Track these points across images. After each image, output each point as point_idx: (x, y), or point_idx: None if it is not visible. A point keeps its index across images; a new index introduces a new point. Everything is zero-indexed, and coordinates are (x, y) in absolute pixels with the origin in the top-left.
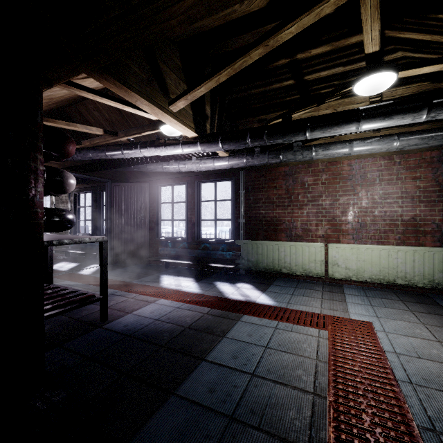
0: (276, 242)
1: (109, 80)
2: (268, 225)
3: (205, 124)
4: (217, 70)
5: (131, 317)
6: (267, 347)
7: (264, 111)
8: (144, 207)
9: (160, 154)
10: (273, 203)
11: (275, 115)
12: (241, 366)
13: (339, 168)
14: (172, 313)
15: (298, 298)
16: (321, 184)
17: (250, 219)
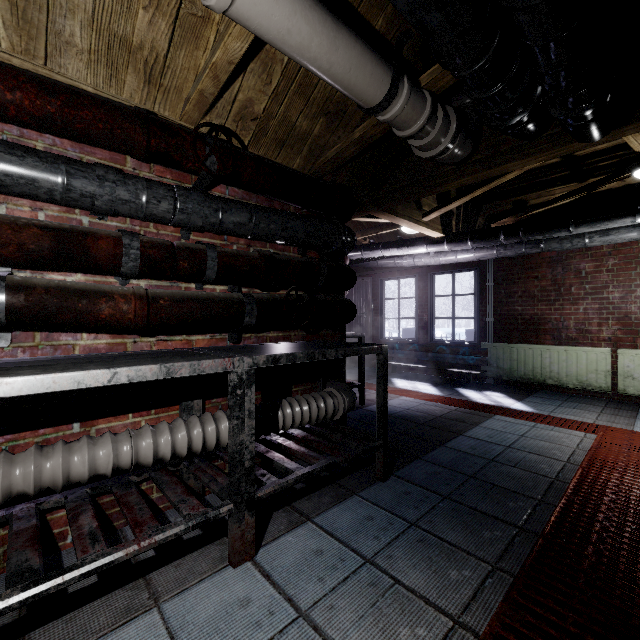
0: (538, 346)
1: (385, 215)
2: (526, 325)
3: (451, 222)
4: (472, 190)
5: None
6: (522, 436)
7: (520, 191)
8: (366, 304)
9: (402, 254)
10: (533, 298)
11: (535, 194)
12: (497, 442)
13: (635, 249)
14: (419, 407)
15: (566, 409)
16: (606, 271)
17: (500, 318)
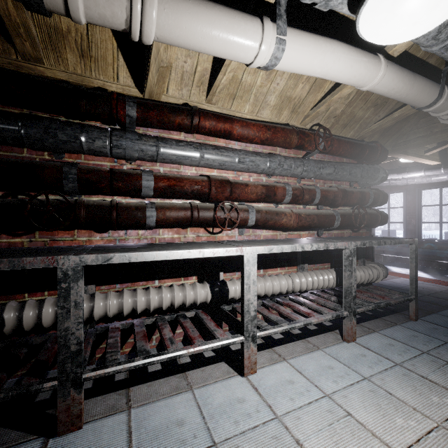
0: None
1: (398, 155)
2: None
3: (446, 152)
4: None
5: (388, 282)
6: None
7: None
8: None
9: (401, 177)
10: None
11: None
12: None
13: None
14: (419, 285)
15: None
16: None
17: None
